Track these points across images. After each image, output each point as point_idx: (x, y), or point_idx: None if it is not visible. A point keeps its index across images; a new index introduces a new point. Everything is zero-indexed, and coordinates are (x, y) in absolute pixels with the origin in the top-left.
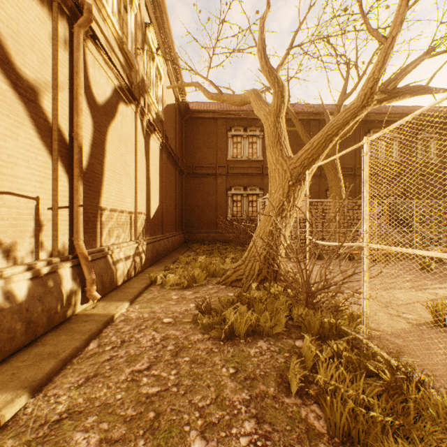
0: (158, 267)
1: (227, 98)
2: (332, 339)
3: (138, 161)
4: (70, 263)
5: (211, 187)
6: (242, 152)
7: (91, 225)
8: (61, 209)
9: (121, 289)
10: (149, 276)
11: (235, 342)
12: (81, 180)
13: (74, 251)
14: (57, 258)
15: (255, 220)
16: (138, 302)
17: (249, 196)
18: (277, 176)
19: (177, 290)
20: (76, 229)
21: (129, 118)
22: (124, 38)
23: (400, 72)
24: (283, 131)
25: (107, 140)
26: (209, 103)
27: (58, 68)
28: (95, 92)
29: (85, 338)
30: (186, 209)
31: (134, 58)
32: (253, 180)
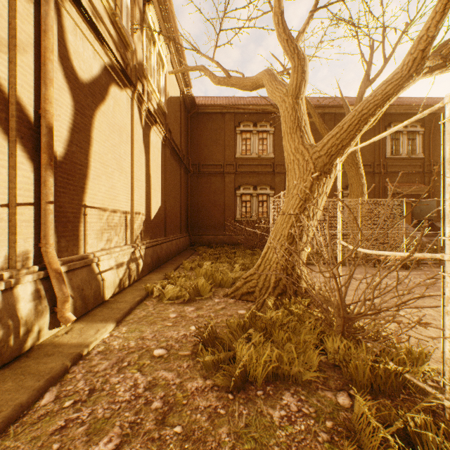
0: (158, 275)
1: (236, 81)
2: (403, 407)
3: (135, 154)
4: (32, 277)
5: (219, 186)
6: (252, 149)
7: (71, 227)
8: (21, 207)
9: (109, 304)
10: (145, 286)
11: (250, 395)
12: (50, 170)
13: (42, 260)
14: (13, 271)
15: (267, 221)
16: (127, 322)
17: (259, 196)
18: (297, 168)
19: (176, 305)
20: (43, 232)
21: (124, 104)
22: (118, 12)
23: (434, 51)
24: (303, 115)
25: (94, 125)
26: (216, 97)
27: (16, 22)
28: (76, 66)
29: (39, 386)
30: (192, 210)
31: (130, 36)
32: (263, 179)
